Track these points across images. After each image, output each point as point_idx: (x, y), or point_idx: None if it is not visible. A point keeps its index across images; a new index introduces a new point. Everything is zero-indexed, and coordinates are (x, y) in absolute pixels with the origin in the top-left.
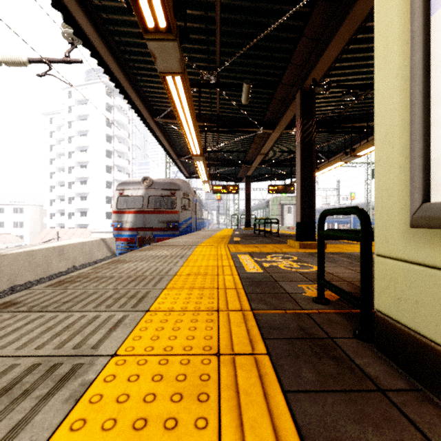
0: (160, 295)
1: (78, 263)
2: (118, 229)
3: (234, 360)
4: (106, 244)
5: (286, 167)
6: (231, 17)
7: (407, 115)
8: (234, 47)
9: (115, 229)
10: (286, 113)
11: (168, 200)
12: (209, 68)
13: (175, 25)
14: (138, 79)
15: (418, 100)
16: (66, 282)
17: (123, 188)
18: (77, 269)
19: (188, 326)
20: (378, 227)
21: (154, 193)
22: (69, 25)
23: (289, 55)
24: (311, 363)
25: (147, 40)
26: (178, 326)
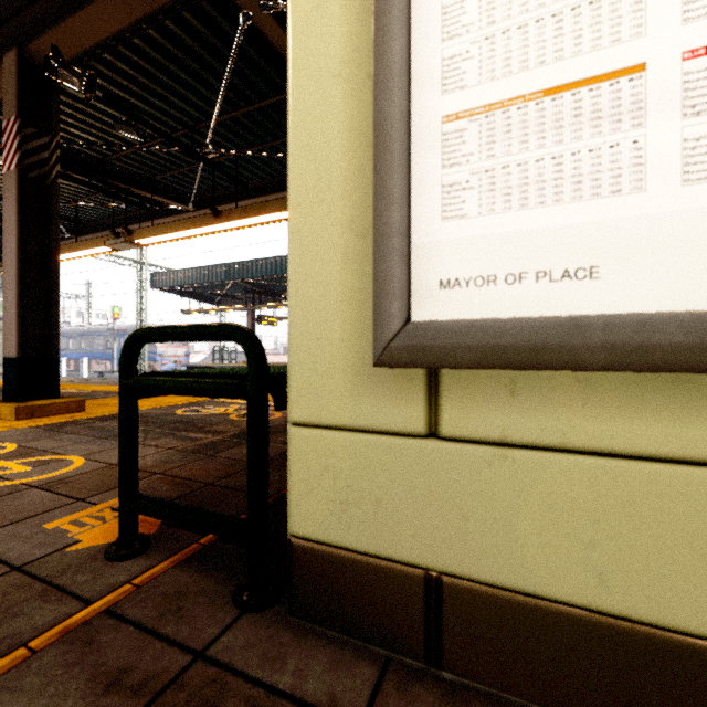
0: None
1: None
2: None
3: None
4: None
5: None
6: None
7: (360, 156)
8: None
9: None
10: None
11: None
12: None
13: None
14: None
15: (400, 130)
16: None
17: None
18: None
19: None
20: (298, 366)
21: None
22: None
23: None
24: None
25: None
26: None
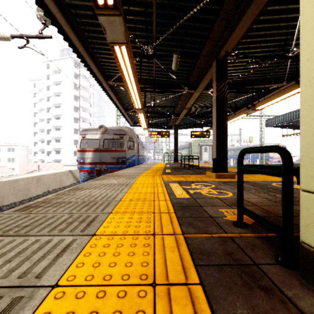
0: (106, 219)
1: (51, 188)
2: (81, 163)
3: (169, 292)
4: (72, 174)
5: (203, 118)
6: (164, 2)
7: None
8: (166, 27)
9: (79, 163)
10: (205, 77)
11: (118, 142)
12: (147, 43)
13: (120, 2)
14: (94, 52)
15: None
16: (31, 207)
17: (85, 133)
18: (50, 192)
19: (127, 251)
20: (304, 164)
21: (108, 137)
22: (40, 7)
23: (207, 33)
24: (244, 295)
25: (98, 15)
26: (118, 251)
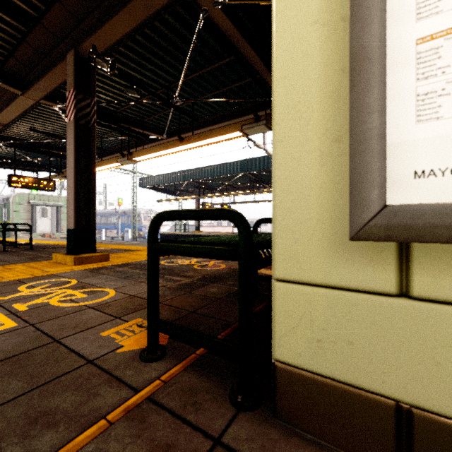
0: None
1: None
2: None
3: None
4: None
5: (41, 155)
6: None
7: (335, 81)
8: None
9: None
10: (48, 74)
11: None
12: None
13: None
14: None
15: (379, 54)
16: None
17: None
18: None
19: None
20: (280, 238)
21: None
22: None
23: None
24: None
25: None
26: None
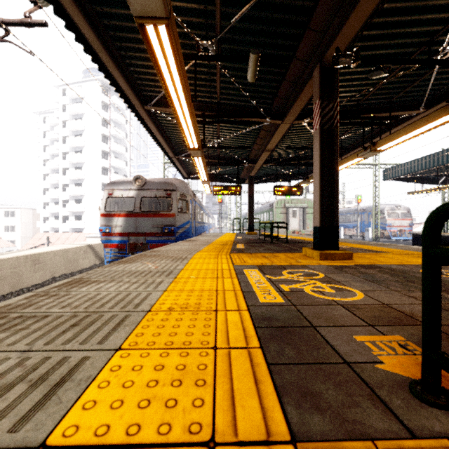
0: (101, 374)
1: (58, 273)
2: (106, 234)
3: None
4: (94, 251)
5: (292, 167)
6: None
7: None
8: (239, 6)
9: (103, 234)
10: (299, 97)
11: (164, 202)
12: (207, 38)
13: None
14: (122, 55)
15: None
16: None
17: (113, 188)
18: (56, 280)
19: None
20: None
21: (148, 194)
22: None
23: (307, 17)
24: None
25: None
26: None
